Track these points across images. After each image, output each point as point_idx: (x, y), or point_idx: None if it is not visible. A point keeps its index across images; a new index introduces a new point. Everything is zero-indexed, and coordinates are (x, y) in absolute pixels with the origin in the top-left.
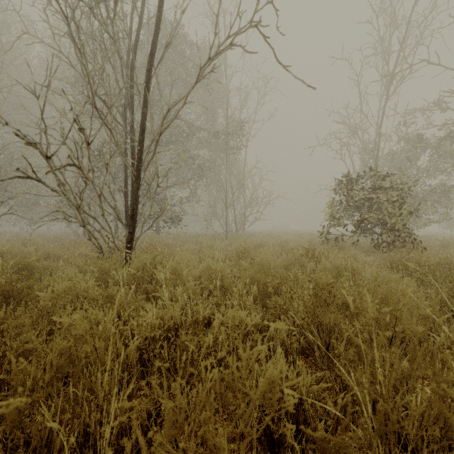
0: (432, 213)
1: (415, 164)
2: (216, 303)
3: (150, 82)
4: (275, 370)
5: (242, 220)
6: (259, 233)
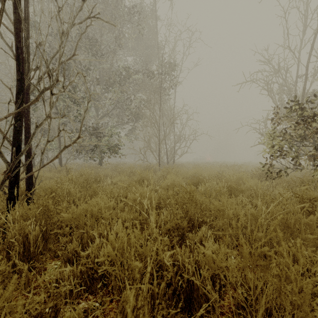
0: None
1: None
2: None
3: None
4: None
5: (172, 153)
6: (187, 164)
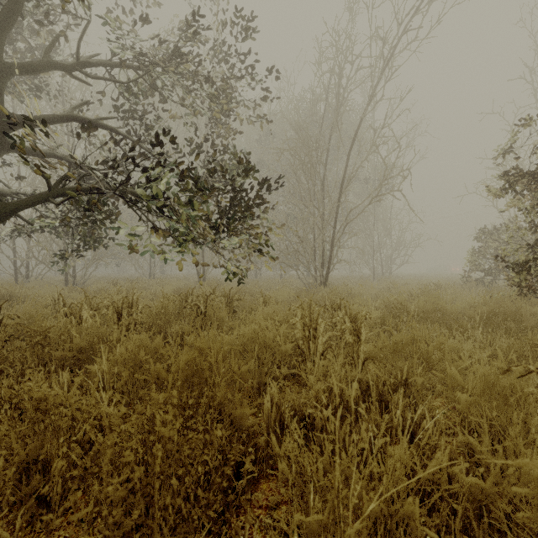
0: None
1: None
2: None
3: (340, 197)
4: None
5: (388, 264)
6: (407, 276)
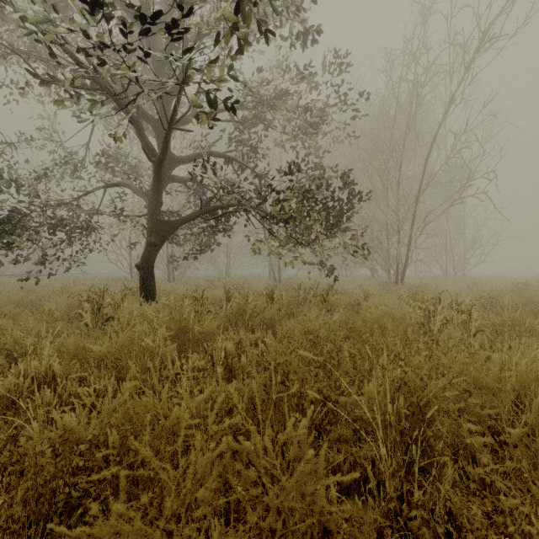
0: None
1: None
2: None
3: (418, 200)
4: None
5: (461, 263)
6: (484, 277)
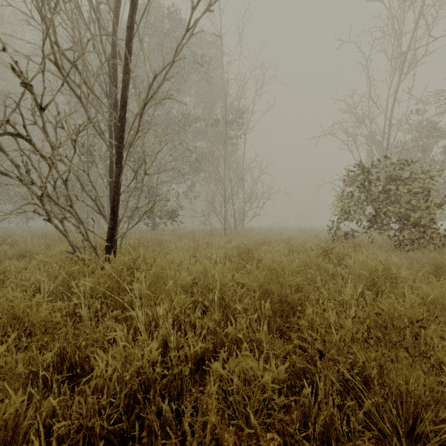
0: None
1: (427, 156)
2: (213, 332)
3: (132, 43)
4: None
5: (241, 216)
6: (259, 229)
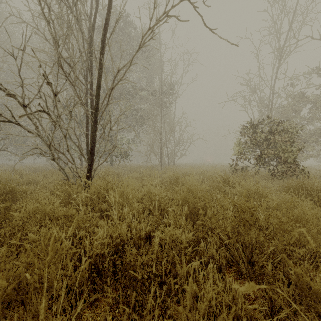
0: (311, 150)
1: (298, 115)
2: (155, 221)
3: (104, 50)
4: (214, 294)
5: (172, 156)
6: (185, 165)
